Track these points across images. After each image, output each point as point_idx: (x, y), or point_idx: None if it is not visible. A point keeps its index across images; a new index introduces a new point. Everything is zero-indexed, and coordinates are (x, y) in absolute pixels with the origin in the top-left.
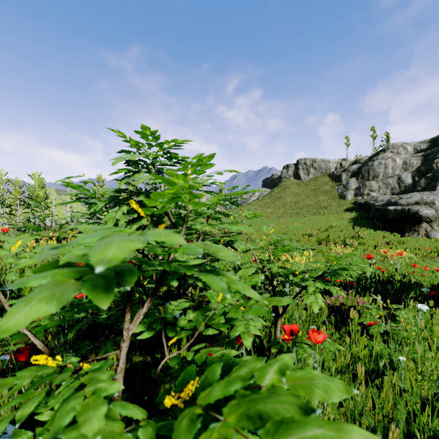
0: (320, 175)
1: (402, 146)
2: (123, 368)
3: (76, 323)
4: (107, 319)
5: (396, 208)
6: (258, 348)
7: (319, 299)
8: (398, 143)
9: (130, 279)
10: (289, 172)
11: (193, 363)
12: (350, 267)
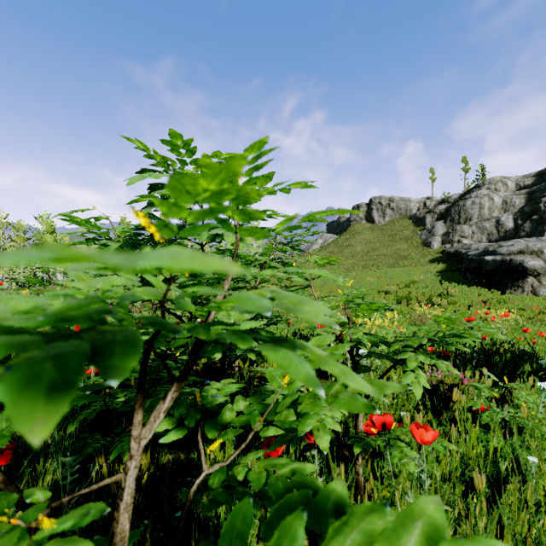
0: (399, 217)
1: (501, 181)
2: (129, 503)
3: (81, 410)
4: (123, 404)
5: (495, 259)
6: (332, 443)
7: (421, 378)
8: (497, 177)
9: (123, 360)
10: (360, 214)
11: (247, 496)
12: (470, 332)
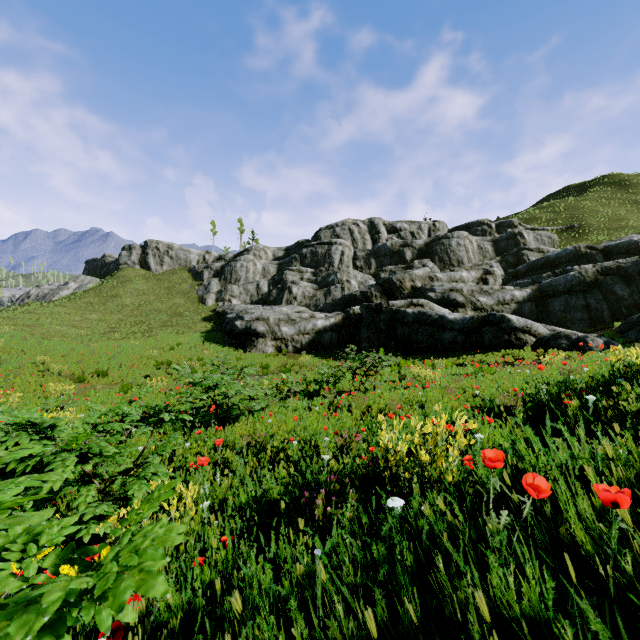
0: (179, 267)
1: (264, 249)
2: None
3: None
4: None
5: (242, 324)
6: None
7: None
8: (261, 245)
9: None
10: (133, 257)
11: None
12: None
